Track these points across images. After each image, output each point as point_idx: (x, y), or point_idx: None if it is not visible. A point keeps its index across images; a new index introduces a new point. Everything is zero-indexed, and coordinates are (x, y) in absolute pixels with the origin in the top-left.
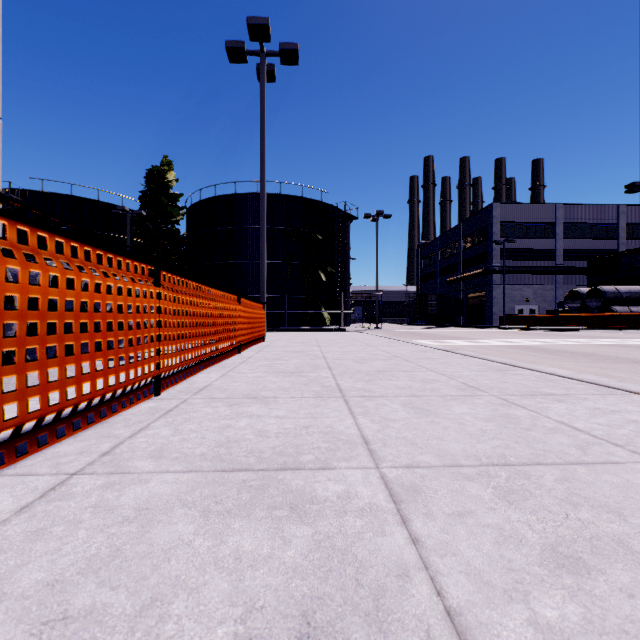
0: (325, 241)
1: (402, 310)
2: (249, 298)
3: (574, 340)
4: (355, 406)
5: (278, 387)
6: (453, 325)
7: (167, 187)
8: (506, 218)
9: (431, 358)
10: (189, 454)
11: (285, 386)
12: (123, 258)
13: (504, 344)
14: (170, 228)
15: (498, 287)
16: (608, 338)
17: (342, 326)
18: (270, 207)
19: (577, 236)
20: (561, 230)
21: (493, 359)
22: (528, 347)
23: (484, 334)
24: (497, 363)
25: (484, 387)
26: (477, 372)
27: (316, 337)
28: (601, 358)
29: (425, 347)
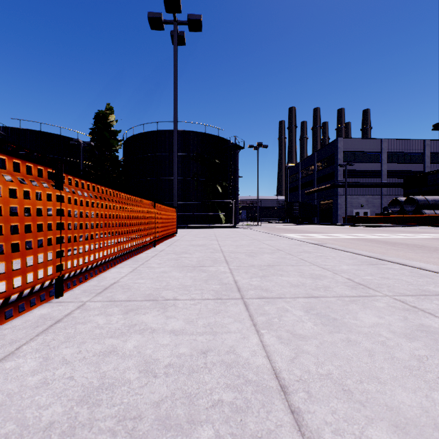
0: (221, 164)
1: (274, 213)
2: (163, 203)
3: (401, 234)
4: (256, 313)
5: (180, 285)
6: (310, 223)
7: (109, 125)
8: (347, 148)
9: (308, 251)
10: (29, 425)
11: (186, 283)
12: (8, 157)
13: (352, 237)
14: (111, 154)
15: (341, 197)
16: (424, 233)
17: (233, 224)
18: (182, 140)
19: (396, 161)
20: (385, 157)
21: (359, 252)
22: (371, 240)
23: (334, 230)
24: (364, 256)
25: (372, 284)
26: (354, 266)
27: (215, 232)
28: (432, 249)
29: (298, 241)
